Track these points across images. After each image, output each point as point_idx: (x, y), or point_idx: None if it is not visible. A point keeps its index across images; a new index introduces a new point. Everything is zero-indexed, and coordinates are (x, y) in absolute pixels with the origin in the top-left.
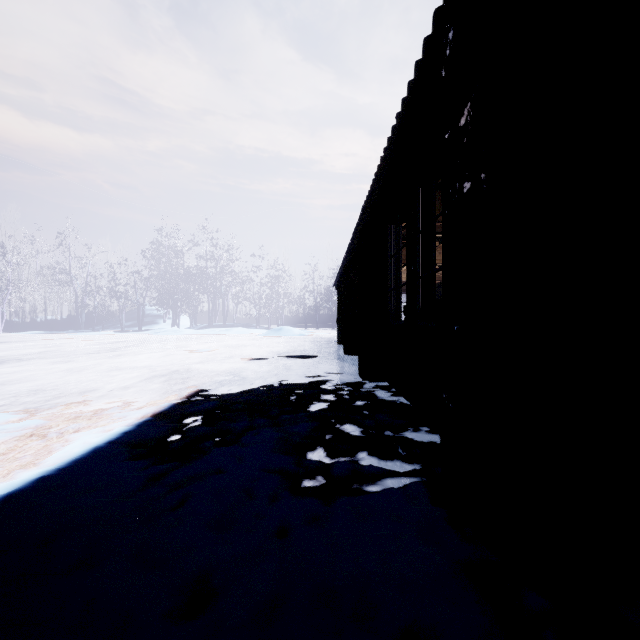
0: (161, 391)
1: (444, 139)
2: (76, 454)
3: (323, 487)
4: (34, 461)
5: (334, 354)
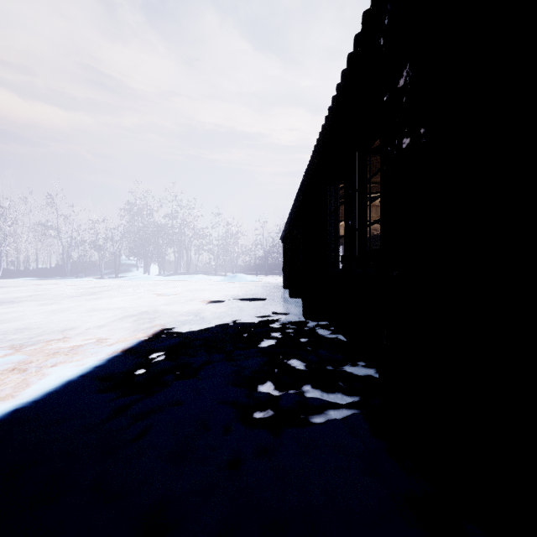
0: (131, 329)
1: (383, 101)
2: (51, 387)
3: (272, 418)
4: (13, 393)
5: (280, 297)
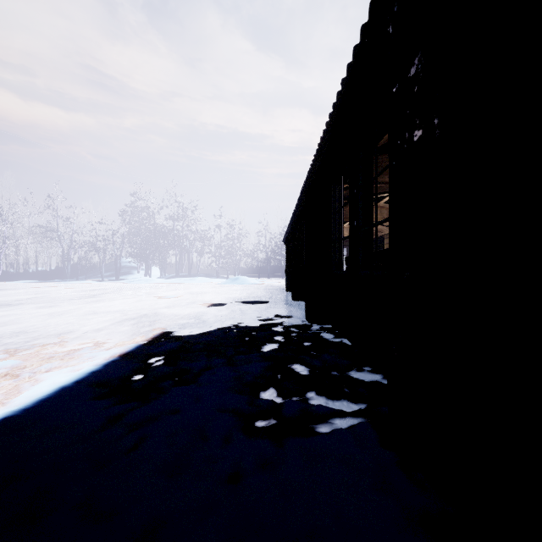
0: (130, 333)
1: (392, 93)
2: (43, 394)
3: (275, 428)
4: (3, 401)
5: (283, 300)
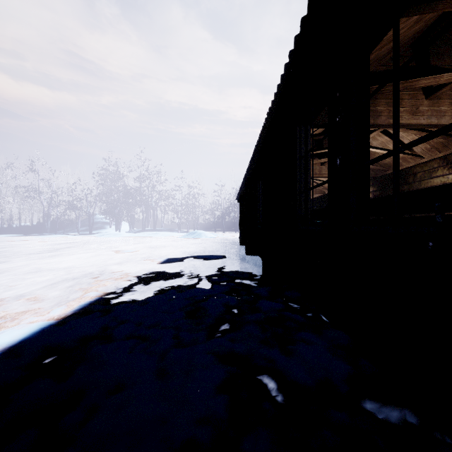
0: (55, 301)
1: None
2: None
3: None
4: None
5: (237, 254)
